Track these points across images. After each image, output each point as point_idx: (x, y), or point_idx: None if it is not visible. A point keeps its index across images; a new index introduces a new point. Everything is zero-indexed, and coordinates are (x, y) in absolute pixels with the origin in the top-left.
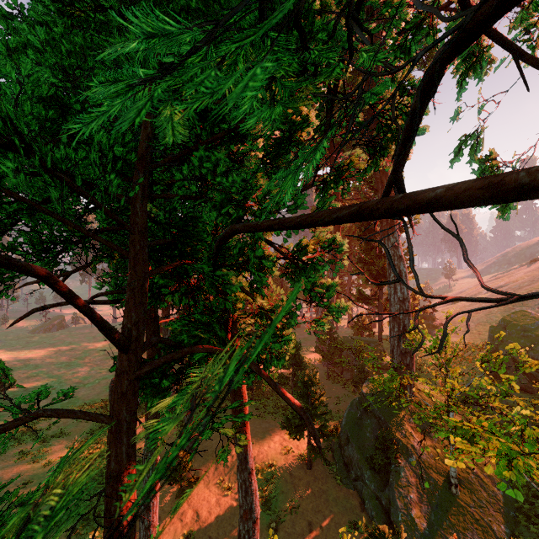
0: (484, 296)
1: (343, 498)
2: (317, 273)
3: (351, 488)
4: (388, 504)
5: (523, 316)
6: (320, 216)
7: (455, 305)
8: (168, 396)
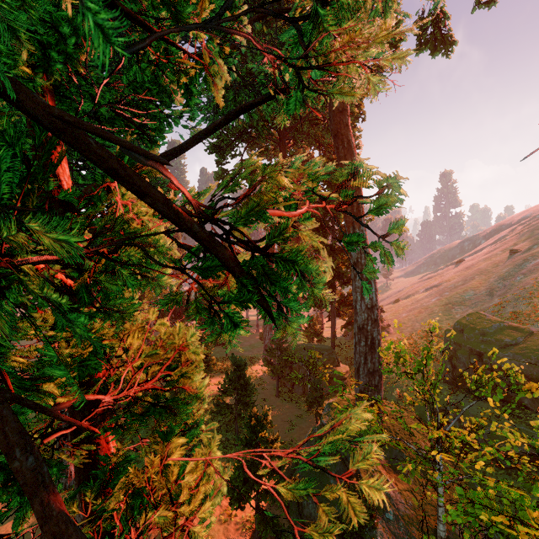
0: (422, 295)
1: None
2: (305, 287)
3: None
4: None
5: (479, 318)
6: None
7: (397, 304)
8: None
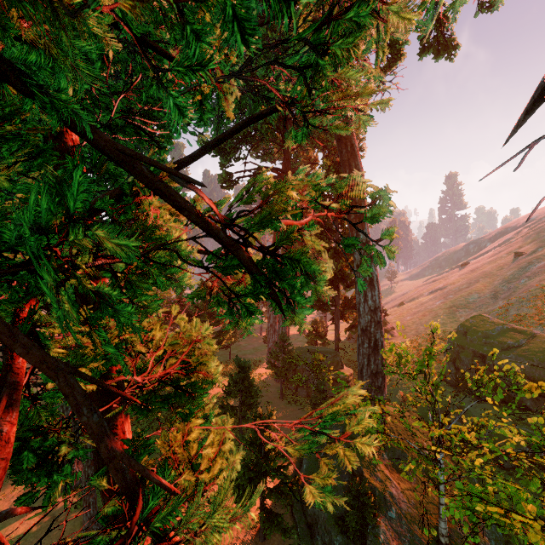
0: (427, 298)
1: None
2: (309, 283)
3: None
4: None
5: (482, 321)
6: None
7: (401, 307)
8: None
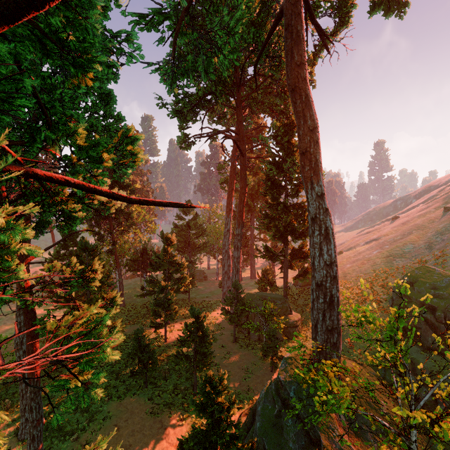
0: (363, 247)
1: None
2: None
3: None
4: None
5: (428, 272)
6: None
7: (340, 256)
8: None
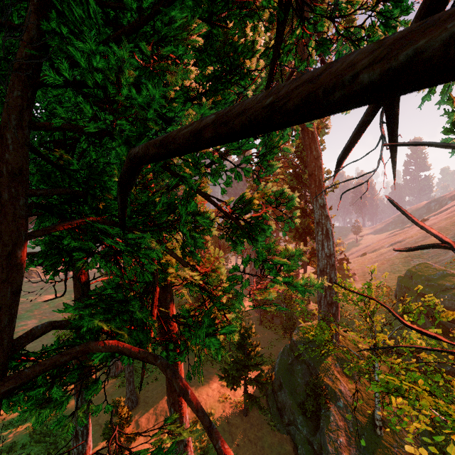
0: (387, 249)
1: (277, 444)
2: (263, 233)
3: (285, 433)
4: (320, 449)
5: (426, 267)
6: (342, 69)
7: (363, 257)
8: (65, 401)
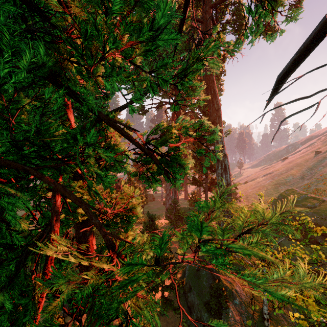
0: (261, 179)
1: None
2: (182, 169)
3: None
4: None
5: (293, 192)
6: None
7: (246, 184)
8: None
